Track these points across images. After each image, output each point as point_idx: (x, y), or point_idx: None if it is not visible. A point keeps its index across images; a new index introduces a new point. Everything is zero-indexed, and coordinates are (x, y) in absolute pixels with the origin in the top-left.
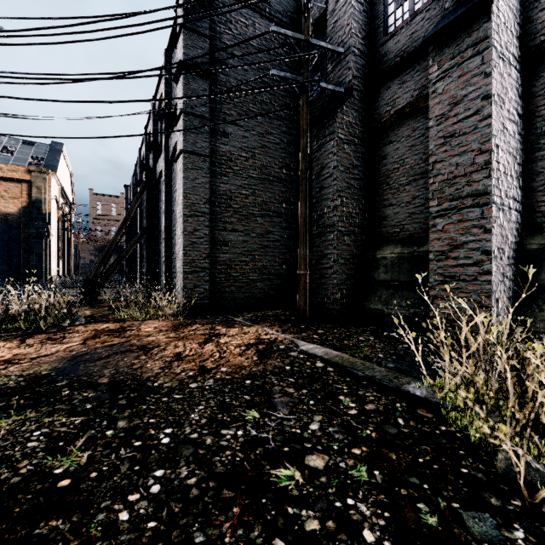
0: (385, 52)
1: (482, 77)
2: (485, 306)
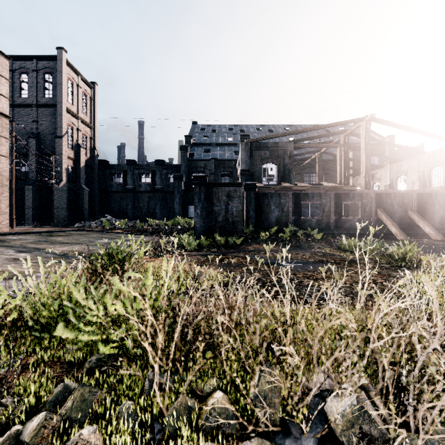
0: (20, 174)
1: (31, 193)
2: (32, 220)
